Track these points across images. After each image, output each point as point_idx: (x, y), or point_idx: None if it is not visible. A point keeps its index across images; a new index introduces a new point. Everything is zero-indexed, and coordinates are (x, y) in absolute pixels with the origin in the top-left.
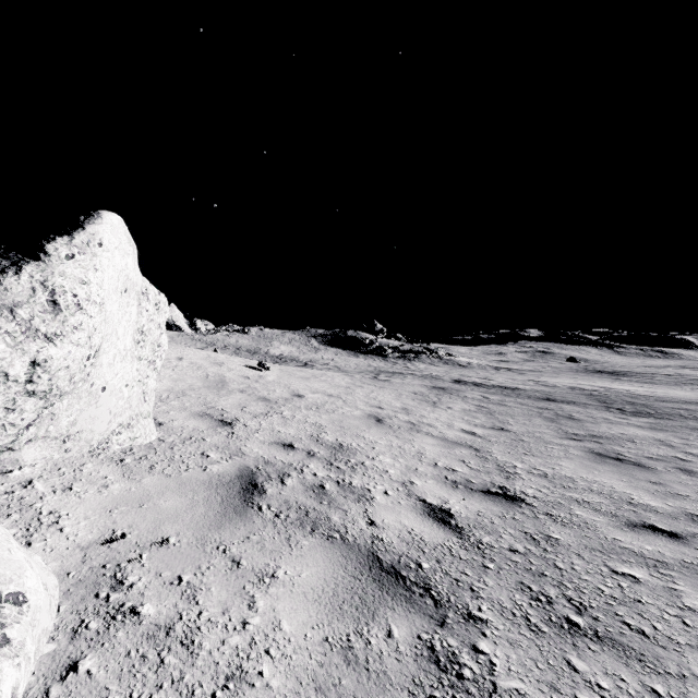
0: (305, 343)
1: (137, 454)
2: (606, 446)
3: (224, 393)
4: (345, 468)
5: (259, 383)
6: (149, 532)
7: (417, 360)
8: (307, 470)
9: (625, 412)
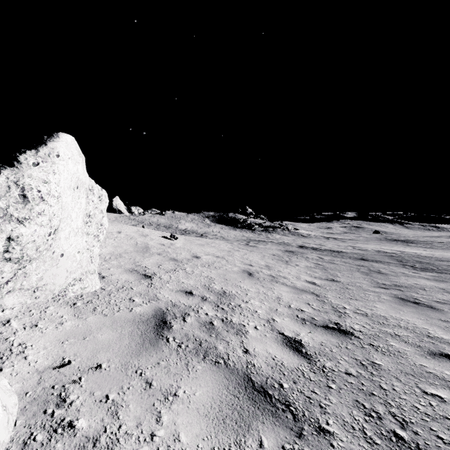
0: (202, 221)
1: (86, 299)
2: (406, 293)
3: (147, 255)
4: (227, 309)
5: (170, 248)
6: (88, 359)
7: (274, 232)
8: (201, 311)
9: (416, 268)
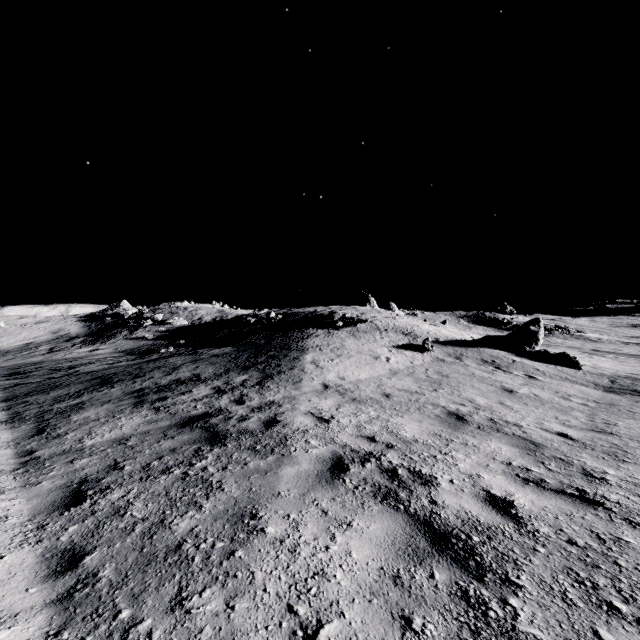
0: (458, 322)
1: None
2: None
3: None
4: None
5: None
6: None
7: (551, 336)
8: None
9: None
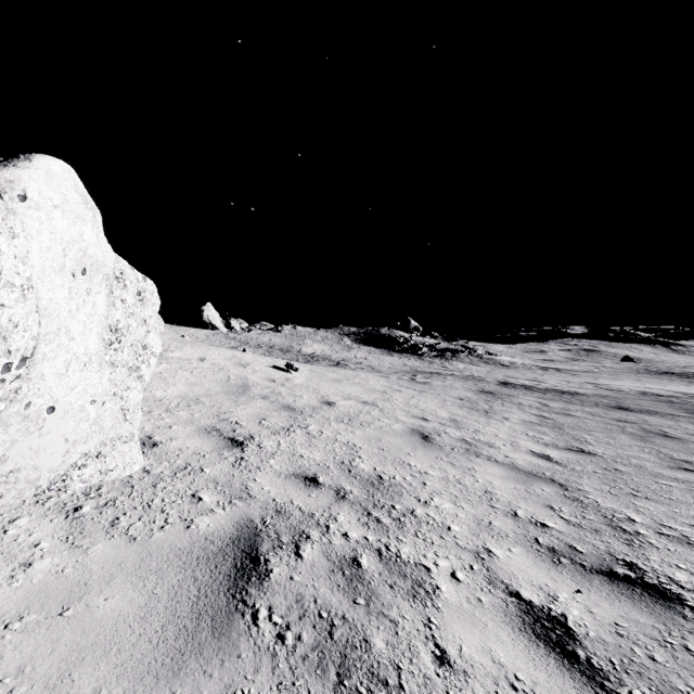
0: (338, 341)
1: (105, 496)
2: None
3: (243, 399)
4: (388, 522)
5: (284, 387)
6: (47, 689)
7: (454, 359)
8: (334, 526)
9: None
